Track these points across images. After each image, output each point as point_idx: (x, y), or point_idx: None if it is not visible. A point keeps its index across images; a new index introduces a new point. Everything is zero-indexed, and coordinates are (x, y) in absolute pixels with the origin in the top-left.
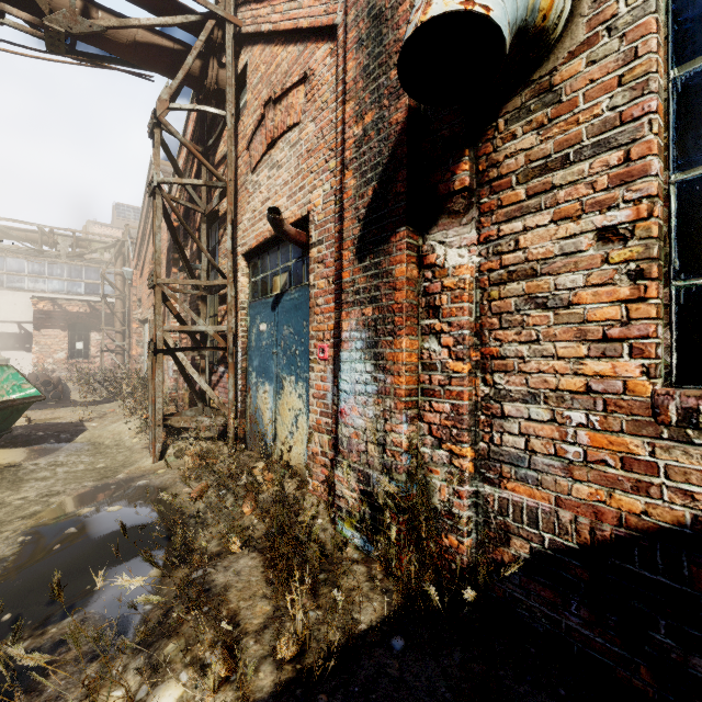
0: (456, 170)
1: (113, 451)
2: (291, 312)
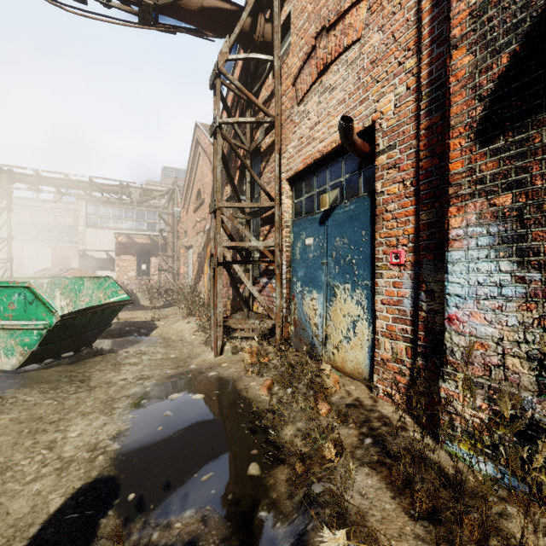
0: None
1: (179, 344)
2: (345, 223)
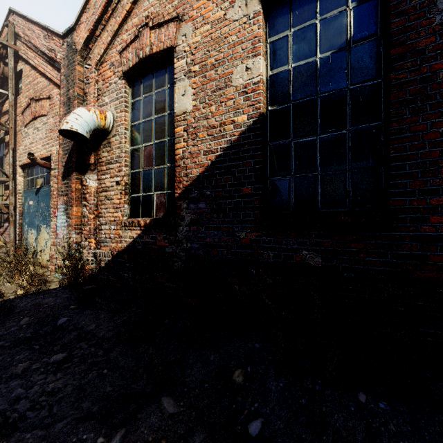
0: (91, 157)
1: None
2: (44, 196)
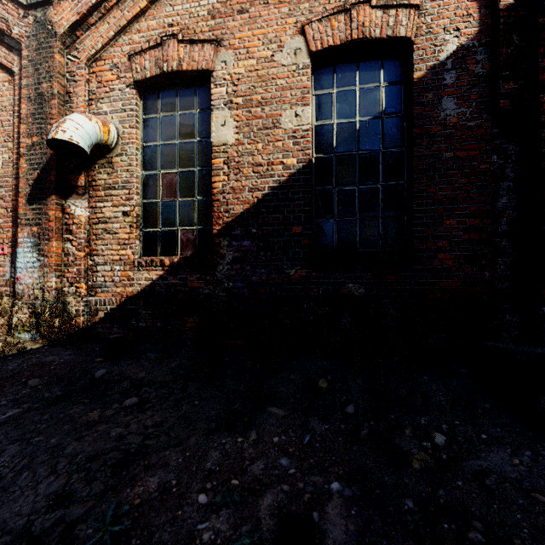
0: (79, 178)
1: None
2: None
